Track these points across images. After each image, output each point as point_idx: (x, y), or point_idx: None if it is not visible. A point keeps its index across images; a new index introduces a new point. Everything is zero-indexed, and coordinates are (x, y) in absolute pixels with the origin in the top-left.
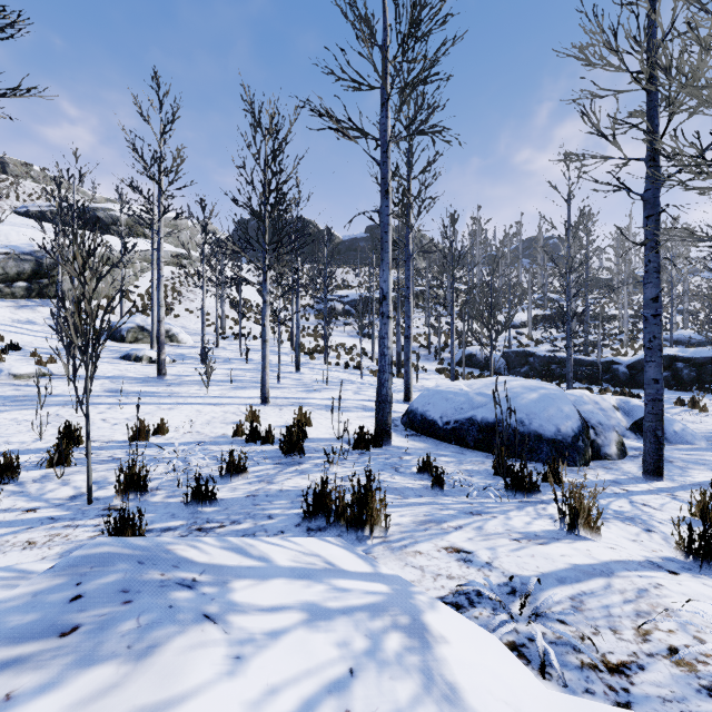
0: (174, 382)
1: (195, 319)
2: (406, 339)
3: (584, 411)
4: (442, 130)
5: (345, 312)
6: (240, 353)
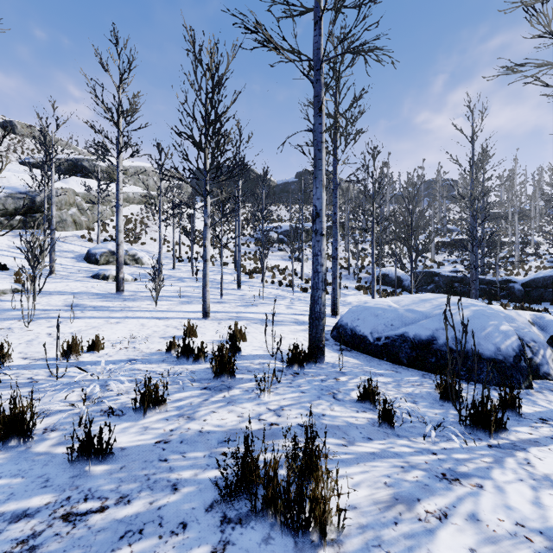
0: (130, 297)
1: (158, 246)
2: (333, 260)
3: (515, 328)
4: (375, 48)
5: (279, 240)
6: (192, 273)
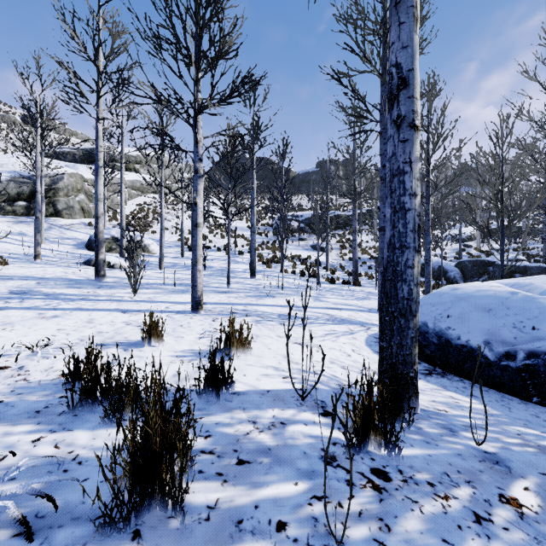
0: (109, 284)
1: (169, 235)
2: (382, 232)
3: None
4: None
5: (300, 229)
6: None
